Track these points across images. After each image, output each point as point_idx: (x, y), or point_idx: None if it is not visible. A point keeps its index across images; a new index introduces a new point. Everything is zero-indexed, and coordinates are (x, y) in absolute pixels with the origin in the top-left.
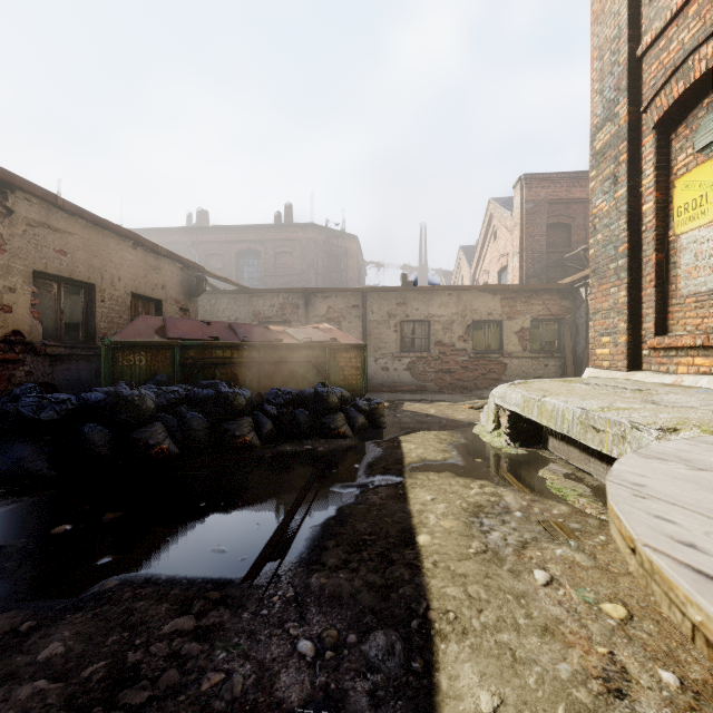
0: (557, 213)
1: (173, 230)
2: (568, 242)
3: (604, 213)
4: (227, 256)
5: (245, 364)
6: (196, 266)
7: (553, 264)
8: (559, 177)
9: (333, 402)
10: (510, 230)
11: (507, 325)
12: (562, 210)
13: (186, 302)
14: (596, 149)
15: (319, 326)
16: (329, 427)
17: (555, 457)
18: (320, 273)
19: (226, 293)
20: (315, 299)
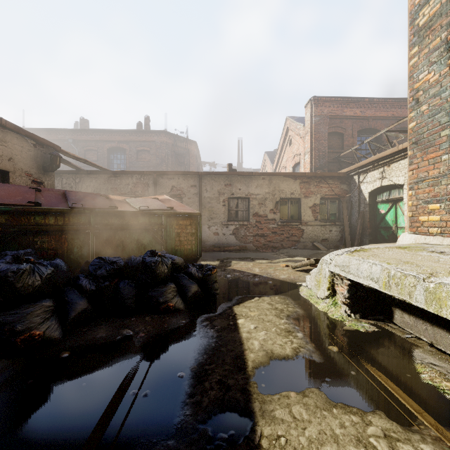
0: (335, 125)
1: (58, 130)
2: (342, 145)
3: (431, 83)
4: (101, 152)
5: (73, 232)
6: (51, 145)
7: (332, 160)
8: (336, 100)
9: (162, 273)
10: (303, 136)
11: (304, 202)
12: (337, 123)
13: (40, 175)
14: (419, 26)
15: (158, 197)
16: (156, 301)
17: (410, 335)
18: (170, 166)
19: (88, 173)
20: (162, 179)
